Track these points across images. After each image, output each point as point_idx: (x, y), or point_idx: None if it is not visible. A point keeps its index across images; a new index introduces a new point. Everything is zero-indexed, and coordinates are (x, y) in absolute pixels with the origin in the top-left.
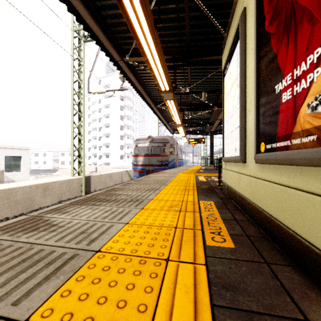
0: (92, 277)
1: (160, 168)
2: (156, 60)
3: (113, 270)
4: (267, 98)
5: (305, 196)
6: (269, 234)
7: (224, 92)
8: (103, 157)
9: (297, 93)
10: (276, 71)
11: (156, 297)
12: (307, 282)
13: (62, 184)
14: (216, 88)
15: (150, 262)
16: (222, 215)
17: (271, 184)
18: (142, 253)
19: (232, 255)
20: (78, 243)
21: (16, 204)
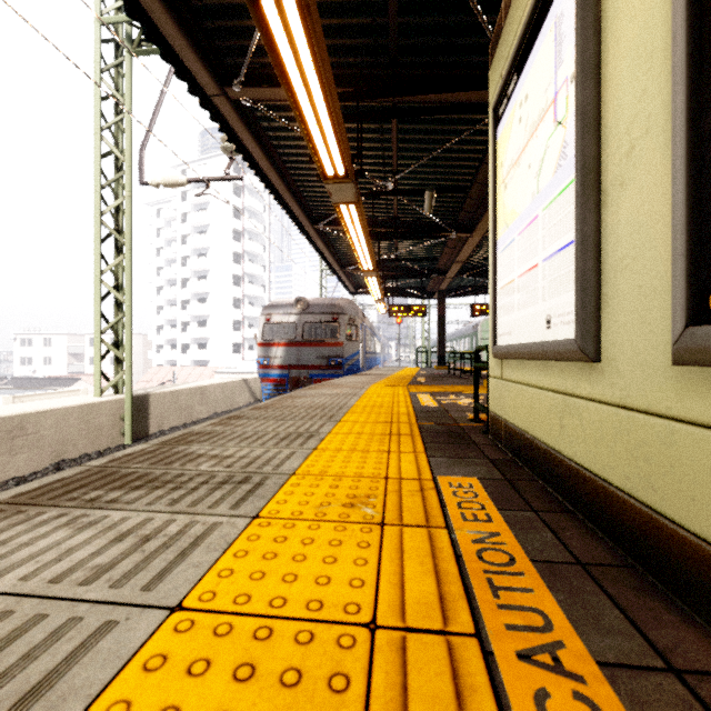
0: None
1: (325, 373)
2: (309, 79)
3: None
4: None
5: None
6: None
7: (500, 163)
8: (191, 349)
9: None
10: None
11: None
12: None
13: (68, 417)
14: (456, 183)
15: None
16: (527, 539)
17: None
18: None
19: None
20: None
21: None
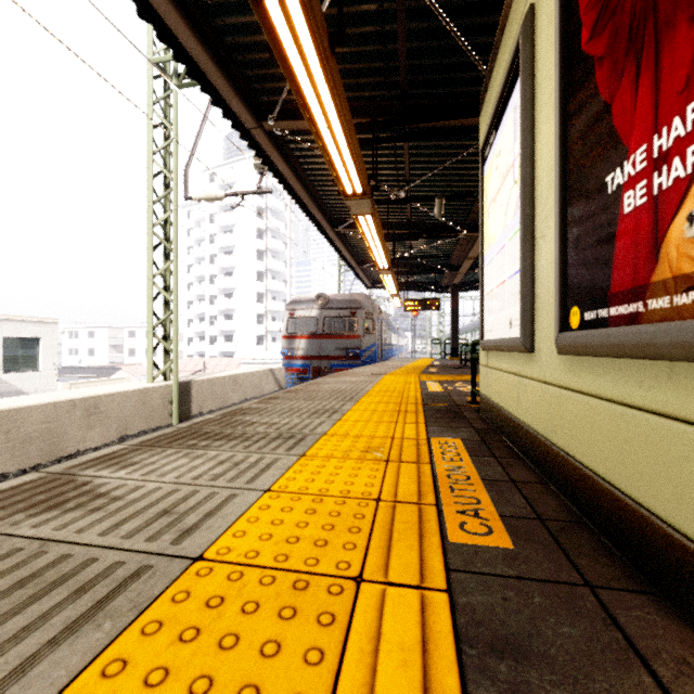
0: (180, 625)
1: (344, 363)
2: (334, 127)
3: (230, 606)
4: (586, 206)
5: (680, 431)
6: (591, 515)
7: (485, 195)
8: (219, 341)
9: (661, 191)
10: (609, 144)
11: (332, 675)
12: (686, 633)
13: (129, 399)
14: (465, 189)
15: (319, 585)
16: (483, 470)
17: (596, 401)
18: (299, 563)
19: (508, 567)
20: (153, 539)
21: (24, 444)
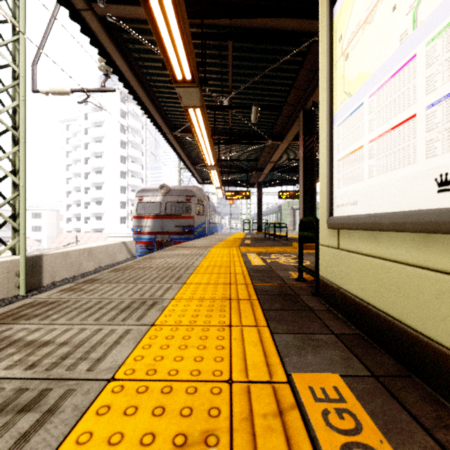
0: None
1: (181, 237)
2: None
3: None
4: None
5: None
6: None
7: (338, 38)
8: (91, 220)
9: None
10: None
11: None
12: None
13: None
14: (273, 104)
15: None
16: None
17: None
18: None
19: None
20: None
21: None
